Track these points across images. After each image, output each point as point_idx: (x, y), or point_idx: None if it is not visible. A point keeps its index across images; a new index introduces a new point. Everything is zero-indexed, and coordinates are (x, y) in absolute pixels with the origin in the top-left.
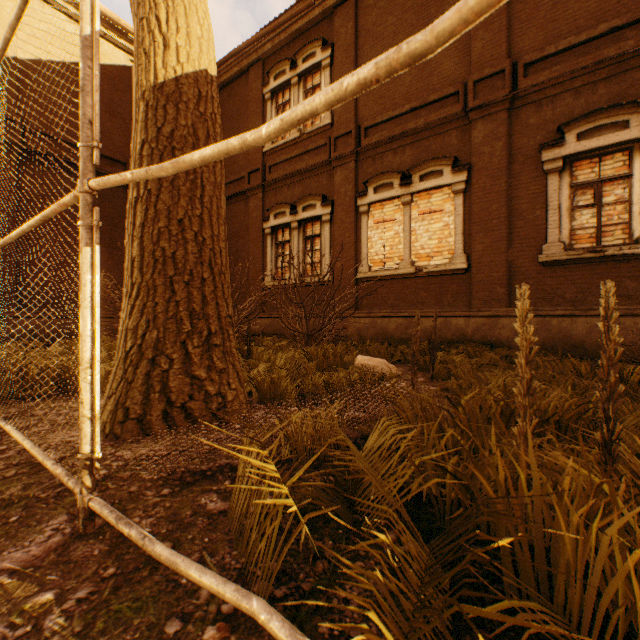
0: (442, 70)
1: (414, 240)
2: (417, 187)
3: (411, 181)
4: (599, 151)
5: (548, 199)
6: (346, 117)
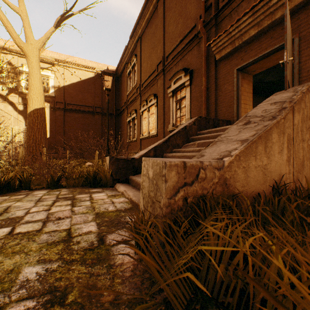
0: (154, 61)
1: (149, 124)
2: (148, 105)
3: (147, 103)
4: (180, 88)
5: (170, 107)
6: (139, 81)
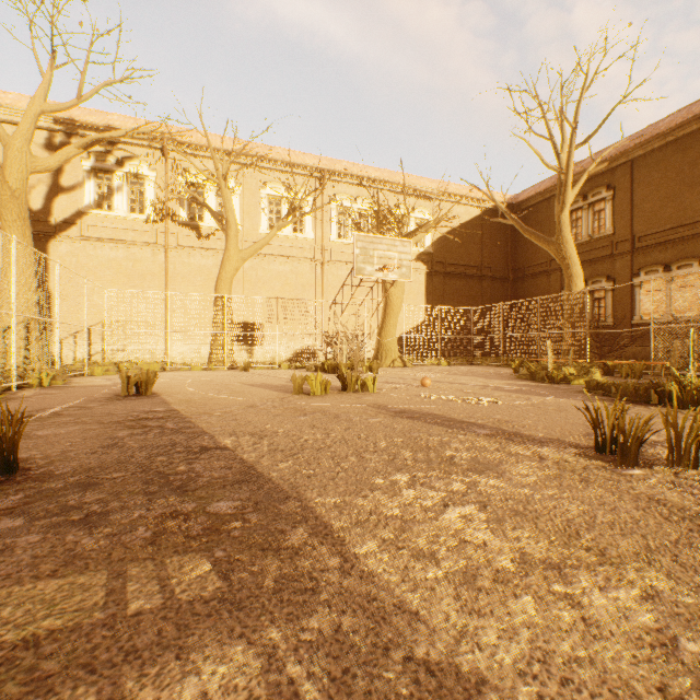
0: (692, 206)
1: (673, 302)
2: (674, 273)
3: (670, 269)
4: None
5: None
6: (623, 230)
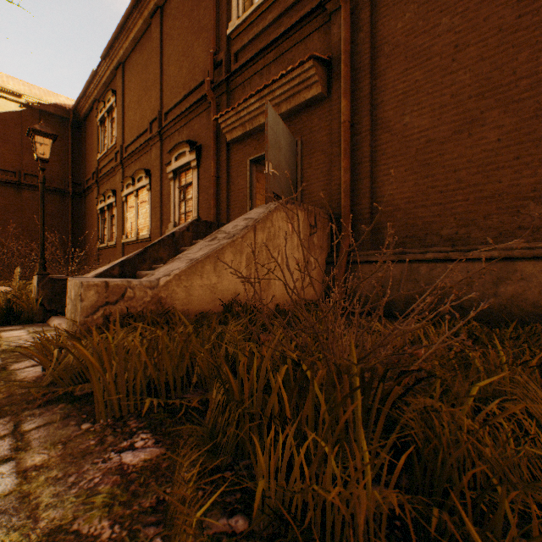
0: (147, 113)
1: (139, 219)
2: (137, 186)
3: (135, 182)
4: (185, 168)
5: (171, 196)
6: (120, 140)
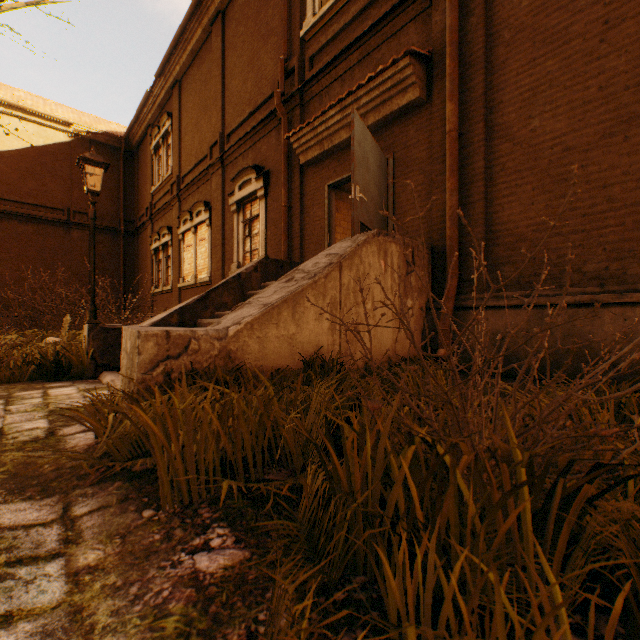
0: (206, 137)
1: (198, 260)
2: (195, 222)
3: (193, 217)
4: (250, 198)
5: (234, 232)
6: (176, 169)
